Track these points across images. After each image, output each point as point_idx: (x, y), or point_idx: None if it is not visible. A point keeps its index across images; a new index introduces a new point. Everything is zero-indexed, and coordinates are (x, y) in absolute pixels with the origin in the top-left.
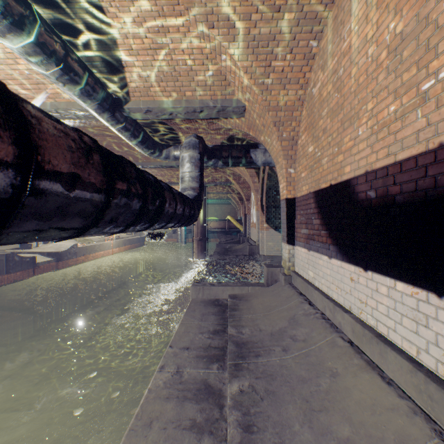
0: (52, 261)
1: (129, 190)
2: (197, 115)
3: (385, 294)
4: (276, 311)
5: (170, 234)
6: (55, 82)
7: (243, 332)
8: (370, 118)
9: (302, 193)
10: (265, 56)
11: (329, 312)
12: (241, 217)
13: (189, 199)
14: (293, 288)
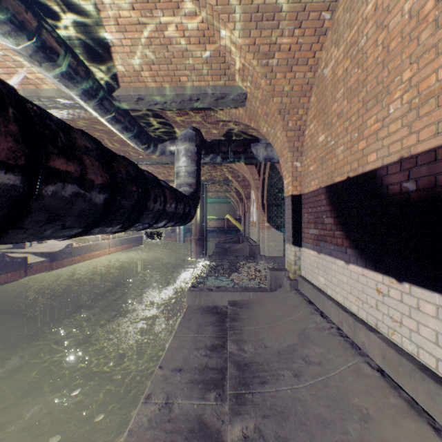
0: (45, 262)
1: (81, 173)
2: (193, 104)
3: (432, 315)
4: (282, 322)
5: (168, 233)
6: (29, 60)
7: (245, 349)
8: (407, 90)
9: (311, 189)
10: (270, 31)
11: (347, 328)
12: (240, 216)
13: (184, 195)
14: (300, 295)
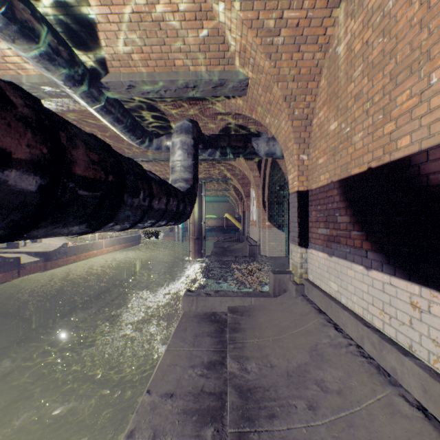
0: (39, 262)
1: None
2: (190, 92)
3: None
4: (289, 334)
5: (167, 232)
6: (0, 36)
7: (248, 369)
8: None
9: (320, 184)
10: (276, 3)
11: (370, 347)
12: (239, 215)
13: (178, 190)
14: (308, 302)
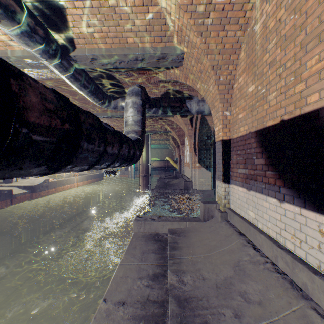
0: (27, 193)
1: None
2: (139, 64)
3: None
4: (217, 252)
5: (122, 171)
6: None
7: (184, 281)
8: None
9: (240, 134)
10: None
11: (284, 265)
12: (176, 158)
13: (129, 139)
14: (230, 226)
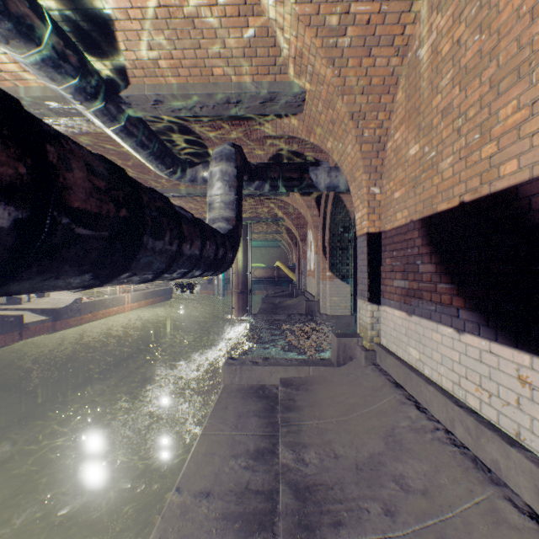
0: (47, 321)
1: None
2: (232, 109)
3: None
4: (358, 415)
5: (204, 284)
6: None
7: (305, 460)
8: None
9: (396, 224)
10: None
11: (463, 432)
12: (293, 263)
13: (217, 232)
14: (381, 372)
